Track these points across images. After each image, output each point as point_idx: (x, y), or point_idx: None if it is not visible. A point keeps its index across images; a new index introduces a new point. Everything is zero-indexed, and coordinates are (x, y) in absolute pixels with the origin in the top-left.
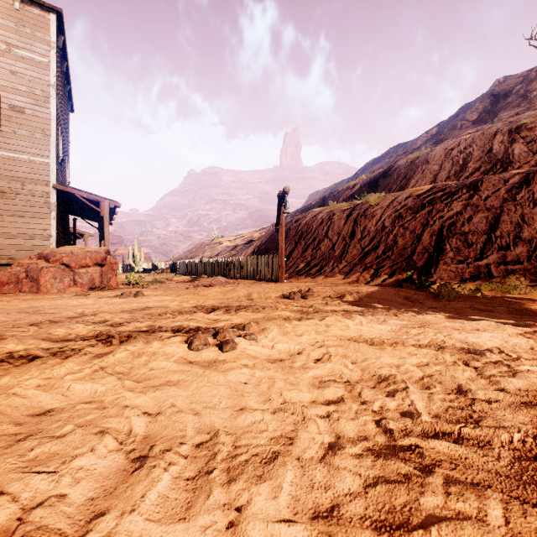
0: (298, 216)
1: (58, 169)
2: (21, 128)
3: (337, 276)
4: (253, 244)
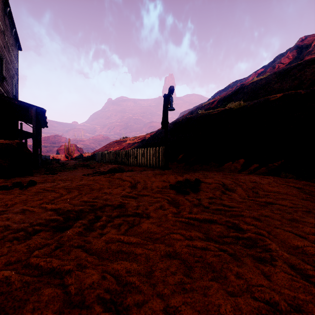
0: (176, 121)
1: None
2: None
3: (212, 164)
4: (145, 141)
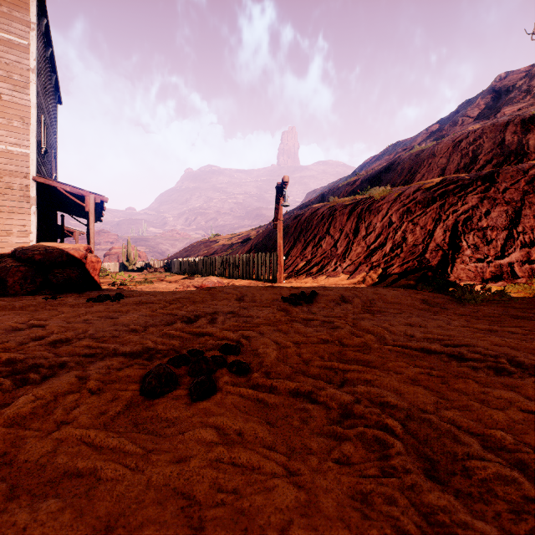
0: (297, 213)
1: (40, 161)
2: None
3: (341, 276)
4: (250, 242)
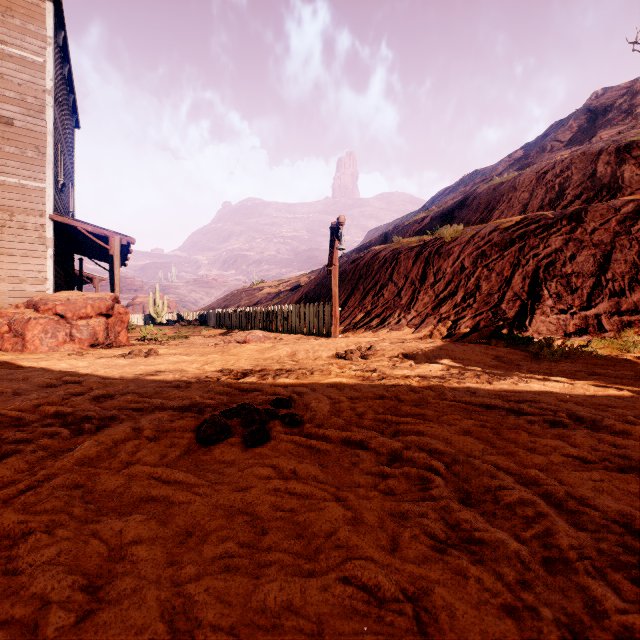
0: (355, 256)
1: (57, 197)
2: (9, 144)
3: (405, 329)
4: (300, 290)
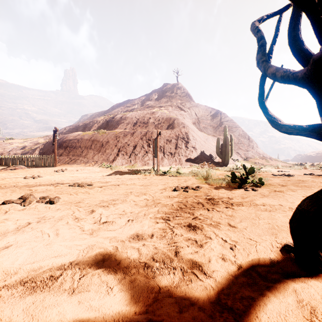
0: (67, 135)
1: None
2: None
3: (82, 164)
4: (39, 147)
